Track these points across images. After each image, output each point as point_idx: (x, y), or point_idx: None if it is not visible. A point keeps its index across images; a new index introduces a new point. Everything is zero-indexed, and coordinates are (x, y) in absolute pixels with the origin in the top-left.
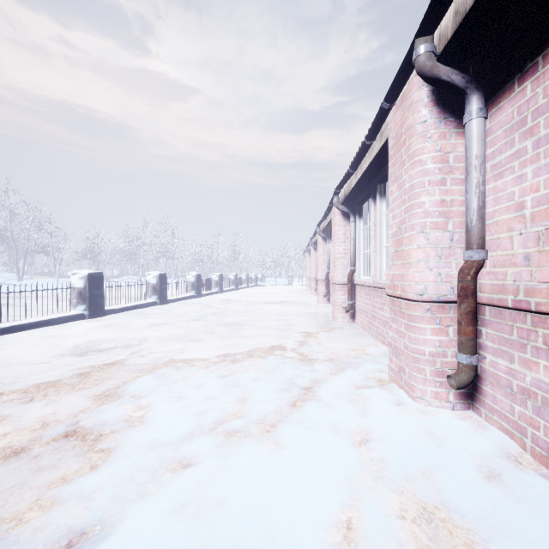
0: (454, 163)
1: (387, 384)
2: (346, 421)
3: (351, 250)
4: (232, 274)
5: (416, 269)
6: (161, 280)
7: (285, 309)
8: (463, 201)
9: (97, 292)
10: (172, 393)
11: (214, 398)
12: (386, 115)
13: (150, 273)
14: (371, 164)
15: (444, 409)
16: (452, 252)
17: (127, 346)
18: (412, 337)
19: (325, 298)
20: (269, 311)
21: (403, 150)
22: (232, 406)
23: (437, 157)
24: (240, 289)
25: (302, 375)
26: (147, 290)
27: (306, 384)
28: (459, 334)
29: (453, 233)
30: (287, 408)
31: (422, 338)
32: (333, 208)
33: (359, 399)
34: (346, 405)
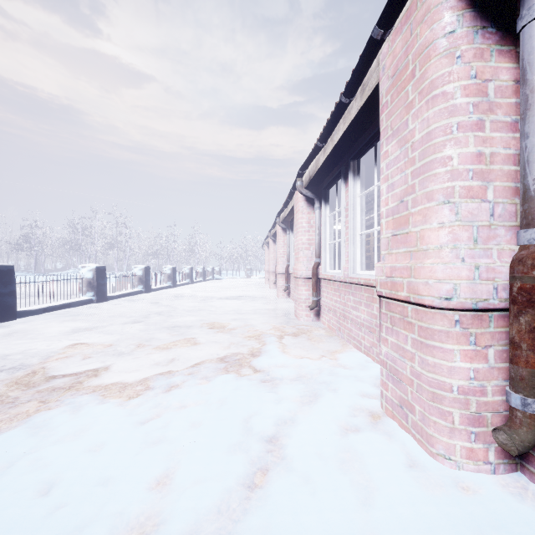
0: (495, 97)
1: (382, 422)
2: (343, 530)
3: (316, 241)
4: (186, 267)
5: (437, 260)
6: (99, 274)
7: (242, 305)
8: (508, 155)
9: (4, 289)
10: (39, 474)
11: (113, 481)
12: (375, 53)
13: (85, 265)
14: (347, 132)
15: (482, 475)
16: (493, 233)
17: (20, 366)
18: (428, 362)
19: (285, 293)
20: (225, 309)
21: (410, 87)
22: (139, 502)
23: (471, 86)
24: (196, 283)
25: (263, 412)
26: (81, 285)
27: (269, 431)
28: (515, 364)
29: (494, 205)
30: (239, 498)
31: (447, 365)
32: (295, 194)
33: (352, 460)
34: (335, 480)
